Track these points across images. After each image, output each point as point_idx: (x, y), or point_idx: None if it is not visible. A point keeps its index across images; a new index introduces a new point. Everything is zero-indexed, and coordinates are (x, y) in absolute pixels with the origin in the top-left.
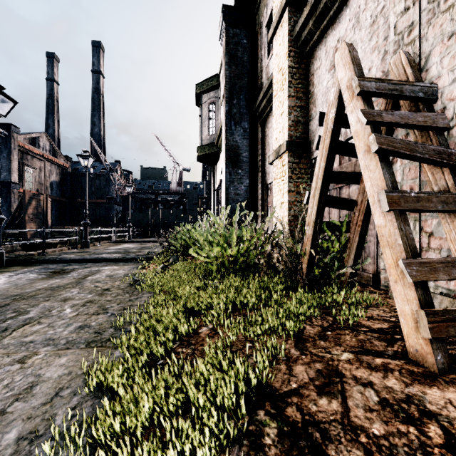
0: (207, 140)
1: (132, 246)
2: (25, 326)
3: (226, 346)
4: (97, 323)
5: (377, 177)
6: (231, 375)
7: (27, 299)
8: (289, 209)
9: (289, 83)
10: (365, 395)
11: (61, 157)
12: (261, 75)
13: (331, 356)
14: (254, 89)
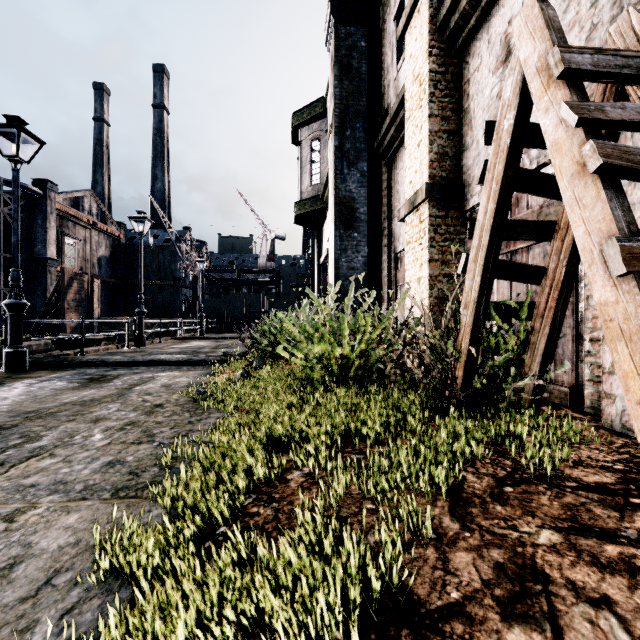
0: (309, 193)
1: (203, 344)
2: (30, 460)
3: (330, 507)
4: (136, 458)
5: (598, 217)
6: (336, 570)
7: (44, 418)
8: (431, 288)
9: (431, 95)
10: (601, 626)
11: (112, 224)
12: (387, 92)
13: (519, 536)
14: (376, 114)
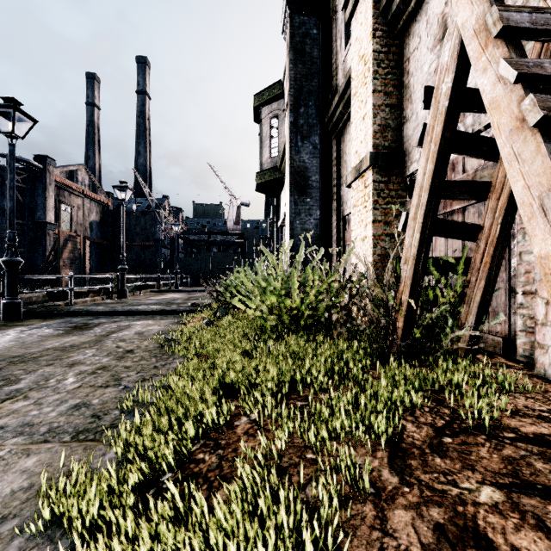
0: (268, 164)
1: (177, 296)
2: (5, 402)
3: (272, 456)
4: (101, 401)
5: (538, 171)
6: (269, 531)
7: (26, 362)
8: (374, 246)
9: (374, 73)
10: None
11: (102, 193)
12: (336, 74)
13: (459, 493)
14: (326, 94)
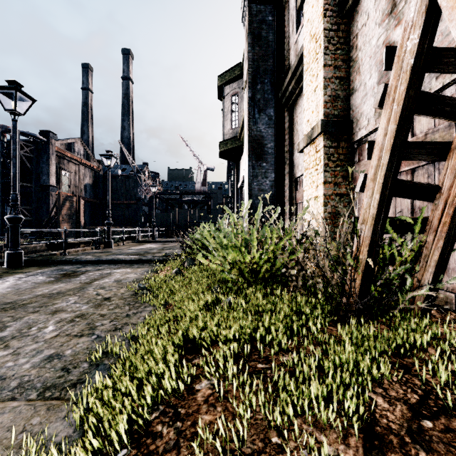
0: (230, 135)
1: (154, 246)
2: None
3: (233, 437)
4: (73, 352)
5: None
6: None
7: (16, 309)
8: (325, 205)
9: (325, 49)
10: None
11: (94, 161)
12: (289, 54)
13: None
14: (280, 72)
